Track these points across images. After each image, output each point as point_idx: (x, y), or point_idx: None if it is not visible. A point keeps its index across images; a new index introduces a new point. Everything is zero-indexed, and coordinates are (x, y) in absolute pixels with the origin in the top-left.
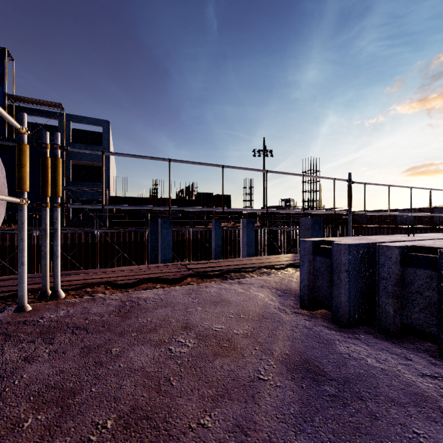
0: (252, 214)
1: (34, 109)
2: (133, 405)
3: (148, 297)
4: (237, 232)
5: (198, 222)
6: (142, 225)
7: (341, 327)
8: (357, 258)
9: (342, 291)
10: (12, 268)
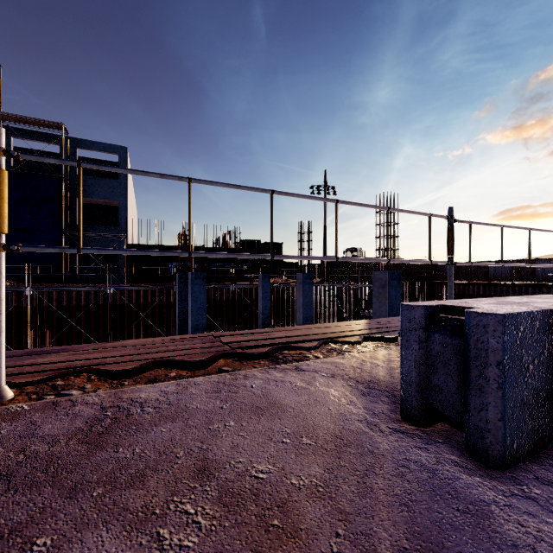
0: (311, 267)
1: (29, 130)
2: None
3: (148, 398)
4: (291, 289)
5: (241, 277)
6: (170, 282)
7: (488, 467)
8: (516, 339)
9: (491, 400)
10: None
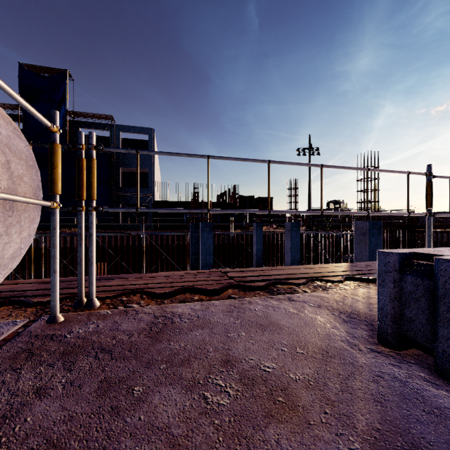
0: (297, 218)
1: (90, 122)
2: None
3: (183, 312)
4: (280, 236)
5: (239, 226)
6: (184, 229)
7: None
8: None
9: None
10: (71, 267)
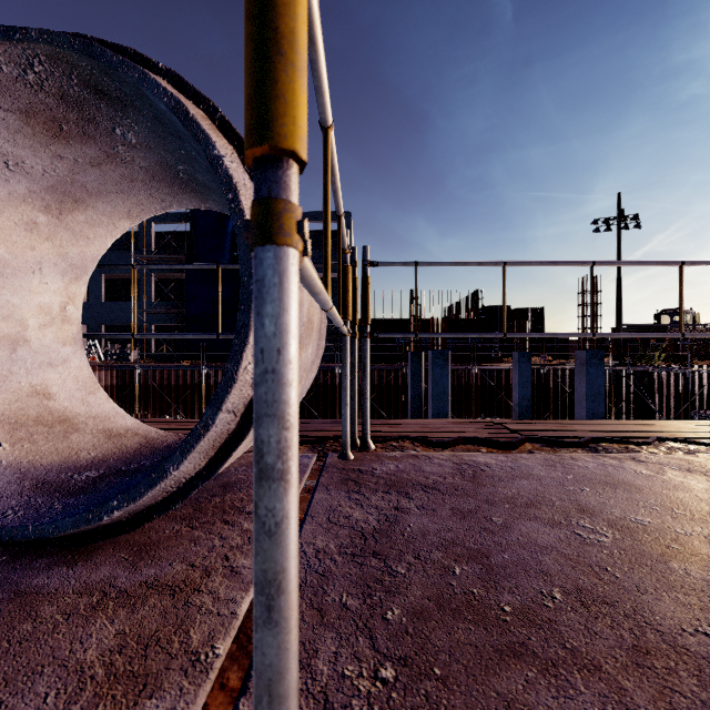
0: (600, 342)
1: None
2: (573, 584)
3: (488, 462)
4: (560, 374)
5: (485, 356)
6: (397, 361)
7: None
8: None
9: None
10: None
